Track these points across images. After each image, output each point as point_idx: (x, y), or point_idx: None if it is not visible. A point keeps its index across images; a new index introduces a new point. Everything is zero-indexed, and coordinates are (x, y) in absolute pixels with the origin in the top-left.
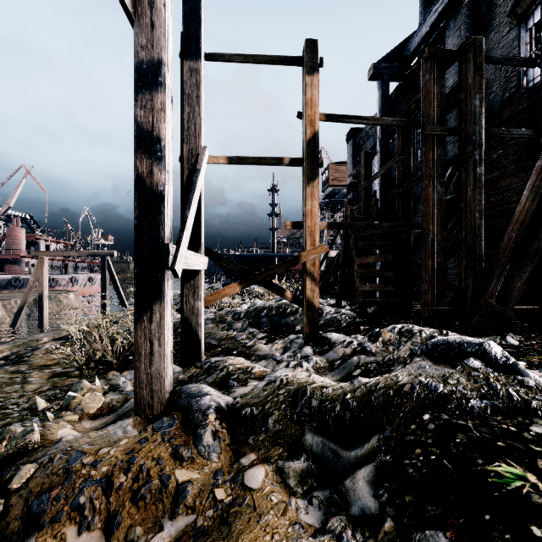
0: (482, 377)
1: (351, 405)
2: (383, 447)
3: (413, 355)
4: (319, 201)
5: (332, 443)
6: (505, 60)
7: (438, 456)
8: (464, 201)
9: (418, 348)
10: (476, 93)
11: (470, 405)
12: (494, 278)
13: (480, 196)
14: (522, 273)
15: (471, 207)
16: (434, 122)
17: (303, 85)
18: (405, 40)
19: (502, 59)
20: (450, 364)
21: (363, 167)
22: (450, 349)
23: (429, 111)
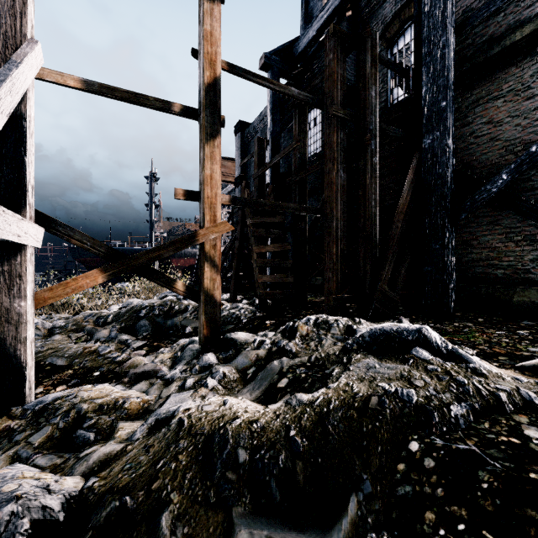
0: (441, 371)
1: (301, 446)
2: (369, 518)
3: (349, 351)
4: None
5: (286, 534)
6: (390, 64)
7: (468, 522)
8: (363, 189)
9: (353, 342)
10: (373, 84)
11: (453, 414)
12: (387, 265)
13: (376, 185)
14: (405, 261)
15: (369, 194)
16: (338, 104)
17: (200, 12)
18: (293, 40)
19: (388, 62)
20: (397, 358)
21: (257, 154)
22: (390, 339)
23: (333, 91)
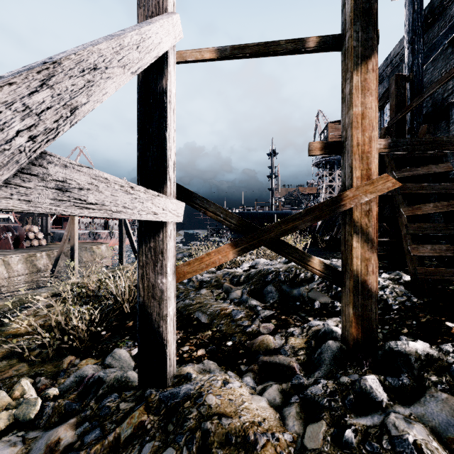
0: None
1: None
2: None
3: None
4: (317, 160)
5: None
6: None
7: None
8: None
9: None
10: None
11: None
12: None
13: None
14: None
15: None
16: None
17: None
18: None
19: None
20: None
21: (395, 95)
22: None
23: None
